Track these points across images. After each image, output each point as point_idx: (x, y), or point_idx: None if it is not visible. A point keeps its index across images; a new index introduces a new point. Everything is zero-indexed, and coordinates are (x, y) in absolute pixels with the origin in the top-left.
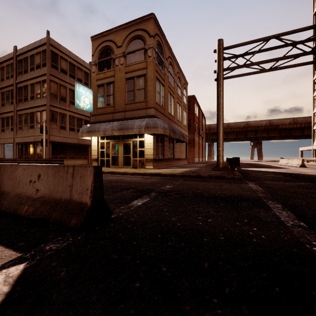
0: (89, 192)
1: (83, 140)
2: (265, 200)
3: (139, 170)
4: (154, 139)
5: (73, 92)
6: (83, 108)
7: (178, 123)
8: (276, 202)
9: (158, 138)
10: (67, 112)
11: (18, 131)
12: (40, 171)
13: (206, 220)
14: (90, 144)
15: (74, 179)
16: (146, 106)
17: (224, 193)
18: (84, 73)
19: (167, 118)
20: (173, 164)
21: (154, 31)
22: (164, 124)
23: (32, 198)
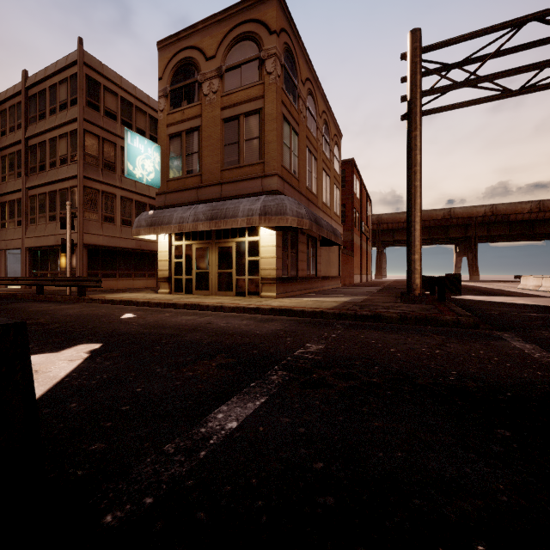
0: None
1: (147, 243)
2: None
3: (249, 300)
4: (278, 239)
5: None
6: (140, 179)
7: (325, 209)
8: None
9: (286, 236)
10: (118, 190)
11: (29, 226)
12: None
13: None
14: None
15: None
16: (263, 173)
17: (471, 374)
18: (150, 119)
19: (303, 198)
20: (314, 287)
21: (278, 23)
22: (299, 208)
23: None
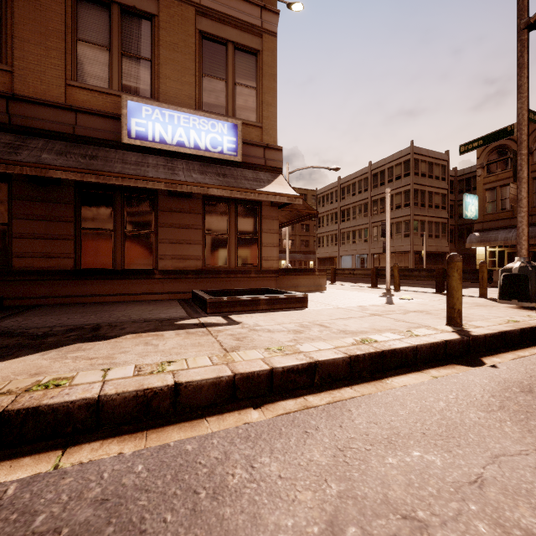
0: None
1: (440, 248)
2: None
3: None
4: None
5: (431, 194)
6: (469, 217)
7: None
8: None
9: None
10: (426, 218)
11: (372, 242)
12: None
13: None
14: (447, 251)
15: None
16: None
17: None
18: (441, 167)
19: None
20: None
21: None
22: None
23: None
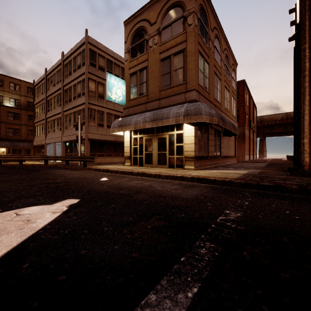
0: None
1: (120, 138)
2: None
3: (177, 170)
4: (196, 132)
5: None
6: (114, 100)
7: (226, 112)
8: None
9: (201, 129)
10: (105, 109)
11: (65, 130)
12: None
13: None
14: None
15: None
16: (186, 90)
17: None
18: (121, 69)
19: (212, 105)
20: (219, 163)
21: None
22: (210, 110)
23: None
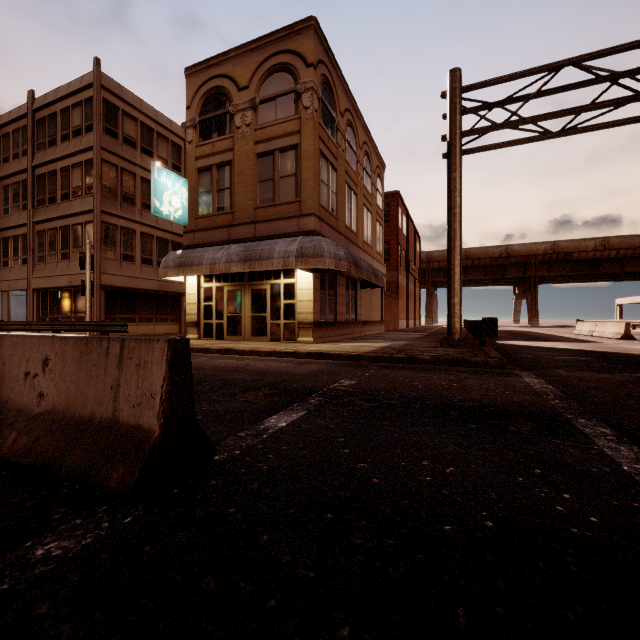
0: (156, 403)
1: (169, 284)
2: (570, 415)
3: (285, 345)
4: (315, 282)
5: (149, 184)
6: (168, 216)
7: (366, 248)
8: (597, 421)
9: (324, 278)
10: (138, 225)
11: (37, 264)
12: (47, 351)
13: (440, 469)
14: (183, 292)
15: (124, 372)
16: (300, 212)
17: (472, 398)
18: (172, 145)
19: (342, 238)
20: (354, 332)
21: (315, 55)
22: (337, 249)
23: (28, 414)
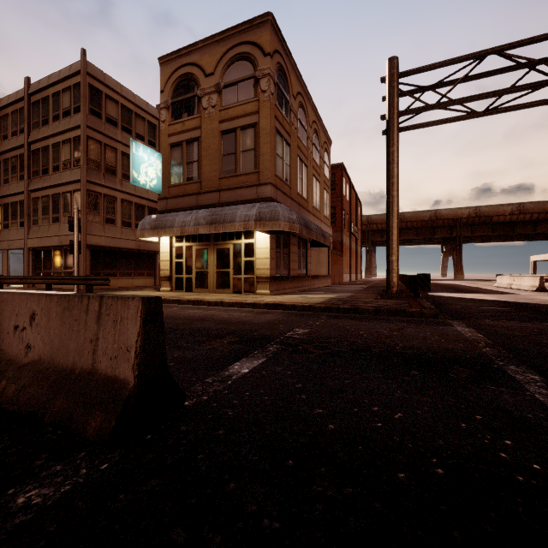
0: (131, 356)
1: (146, 244)
2: (501, 362)
3: (246, 296)
4: (272, 242)
5: (128, 157)
6: (144, 185)
7: (315, 213)
8: (526, 367)
9: (279, 238)
10: (118, 193)
11: (32, 227)
12: (34, 306)
13: (390, 415)
14: (158, 250)
15: (102, 327)
16: (258, 182)
17: (412, 346)
18: (148, 124)
19: (295, 204)
20: (305, 285)
21: (272, 46)
22: (291, 214)
23: (17, 363)
